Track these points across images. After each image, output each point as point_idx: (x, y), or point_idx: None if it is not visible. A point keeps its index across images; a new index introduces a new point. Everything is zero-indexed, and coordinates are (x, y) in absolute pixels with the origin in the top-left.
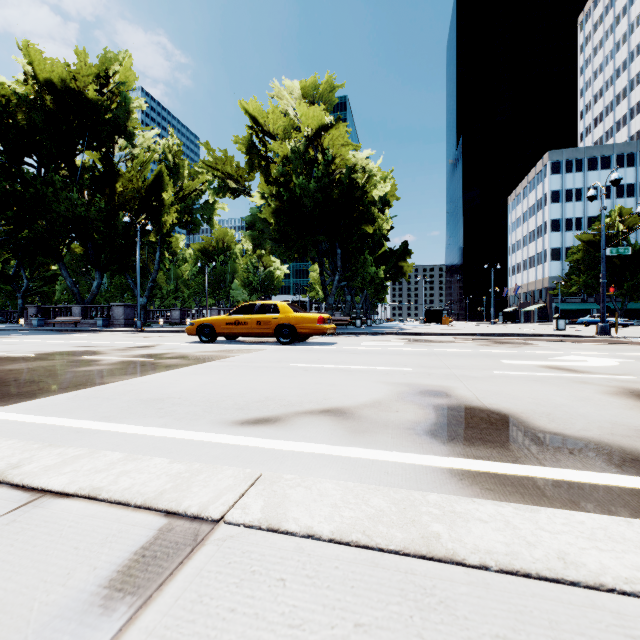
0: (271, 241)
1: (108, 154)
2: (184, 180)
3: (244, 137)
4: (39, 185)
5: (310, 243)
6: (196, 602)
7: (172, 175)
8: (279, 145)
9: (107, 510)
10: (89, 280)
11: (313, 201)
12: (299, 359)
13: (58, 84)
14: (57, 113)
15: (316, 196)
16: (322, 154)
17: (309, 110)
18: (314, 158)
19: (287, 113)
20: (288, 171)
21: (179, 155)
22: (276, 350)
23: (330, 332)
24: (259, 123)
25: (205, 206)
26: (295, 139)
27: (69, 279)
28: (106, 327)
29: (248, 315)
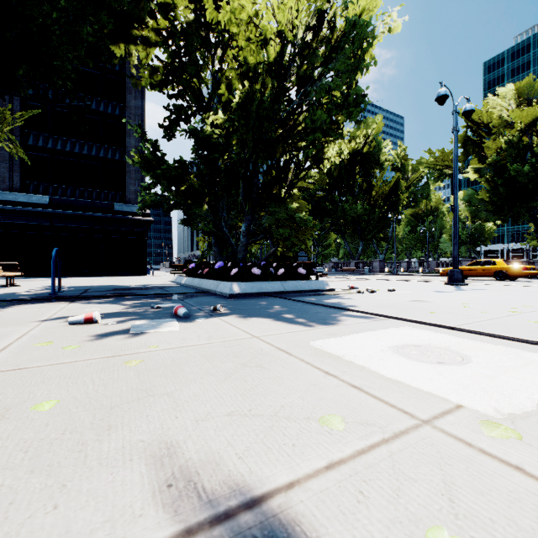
0: (485, 212)
1: (369, 176)
2: (408, 173)
3: (459, 135)
4: (343, 204)
5: (523, 210)
6: (495, 285)
7: (400, 172)
8: (493, 142)
9: (482, 284)
10: (356, 247)
11: (526, 179)
12: (507, 283)
13: (350, 151)
14: (348, 164)
15: (529, 175)
16: (537, 137)
17: (522, 112)
18: (528, 144)
19: (500, 118)
20: (501, 158)
21: (405, 158)
22: (495, 282)
23: (531, 275)
24: (472, 120)
25: (424, 188)
26: (508, 135)
27: (348, 247)
28: (369, 273)
29: (476, 266)
